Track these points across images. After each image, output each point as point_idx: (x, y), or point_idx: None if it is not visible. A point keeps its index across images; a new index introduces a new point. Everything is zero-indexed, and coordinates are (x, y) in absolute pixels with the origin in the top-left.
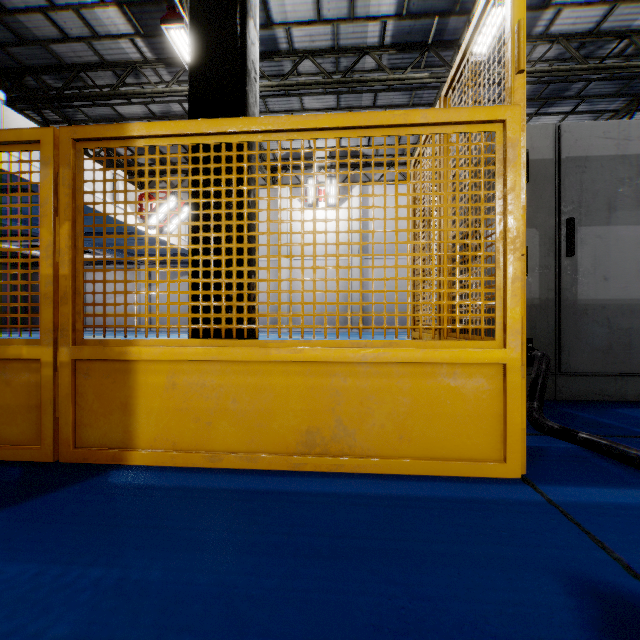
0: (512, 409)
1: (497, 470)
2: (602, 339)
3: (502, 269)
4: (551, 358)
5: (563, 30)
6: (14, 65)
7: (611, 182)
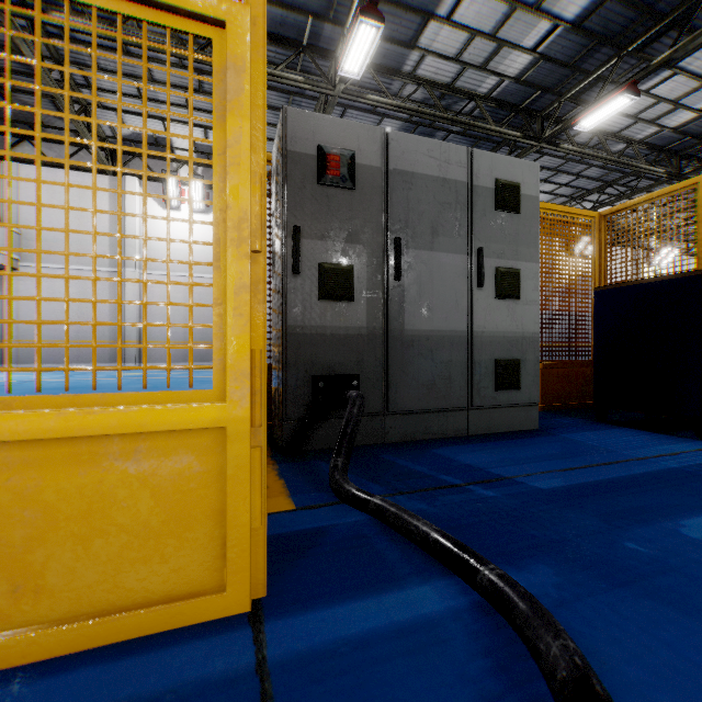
0: (236, 501)
1: (210, 608)
2: (427, 373)
3: (224, 271)
4: (379, 396)
5: (427, 75)
6: None
7: (435, 205)
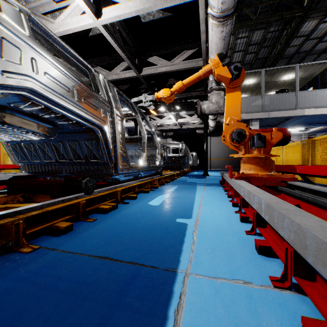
0: None
1: None
2: None
3: None
4: None
5: None
6: None
7: None
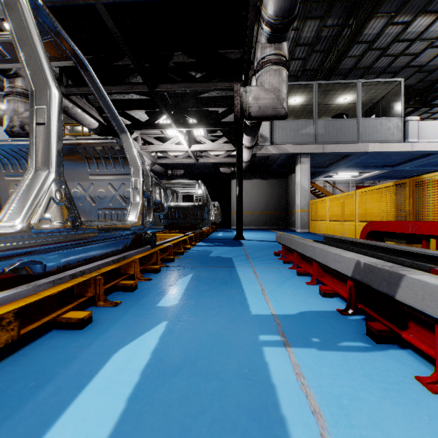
0: None
1: None
2: None
3: None
4: None
5: None
6: (427, 84)
7: None
